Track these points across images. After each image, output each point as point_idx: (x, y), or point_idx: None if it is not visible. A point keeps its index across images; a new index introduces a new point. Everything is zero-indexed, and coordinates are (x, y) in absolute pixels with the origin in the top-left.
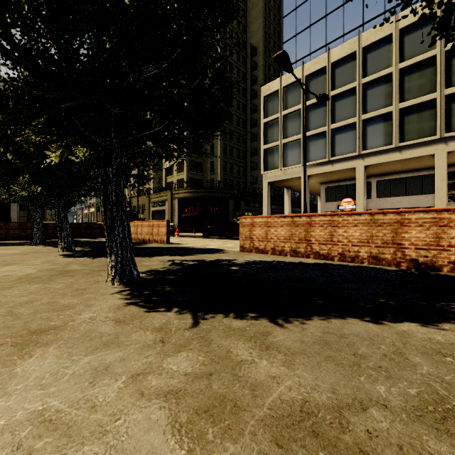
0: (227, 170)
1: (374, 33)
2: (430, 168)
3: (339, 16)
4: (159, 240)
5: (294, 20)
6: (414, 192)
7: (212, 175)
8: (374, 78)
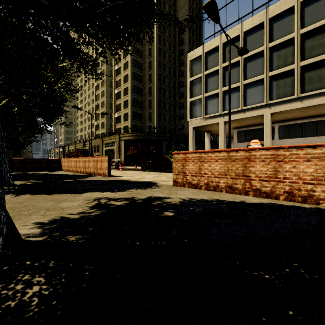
0: (161, 119)
1: (279, 6)
2: (323, 115)
3: None
4: (102, 173)
5: None
6: (309, 134)
7: (150, 123)
8: (279, 42)
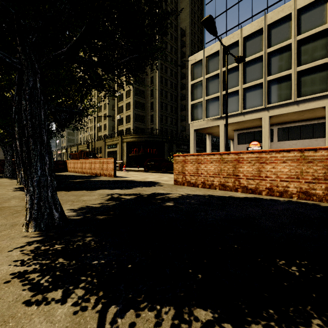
0: (163, 121)
1: (277, 13)
2: (319, 118)
3: (249, 2)
4: (108, 174)
5: (214, 7)
6: (306, 136)
7: (152, 125)
8: (277, 48)
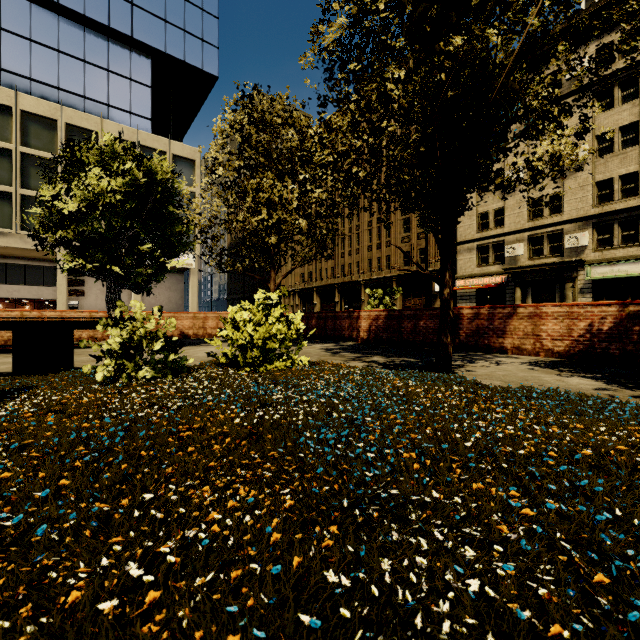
0: None
1: None
2: (52, 261)
3: None
4: None
5: None
6: (35, 282)
7: None
8: None
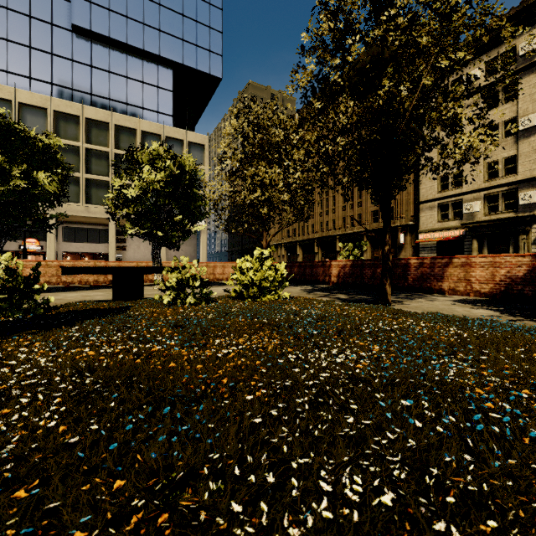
0: None
1: (65, 105)
2: (105, 225)
3: (25, 55)
4: None
5: None
6: (94, 240)
7: None
8: (65, 143)
